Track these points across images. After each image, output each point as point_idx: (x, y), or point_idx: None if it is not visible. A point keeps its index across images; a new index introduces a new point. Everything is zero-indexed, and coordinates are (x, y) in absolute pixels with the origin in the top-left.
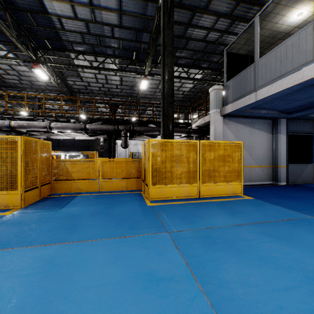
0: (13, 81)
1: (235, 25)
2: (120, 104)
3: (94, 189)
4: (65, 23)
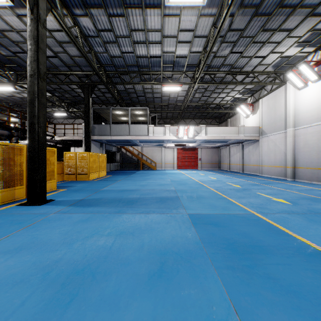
0: None
1: None
2: None
3: None
4: None
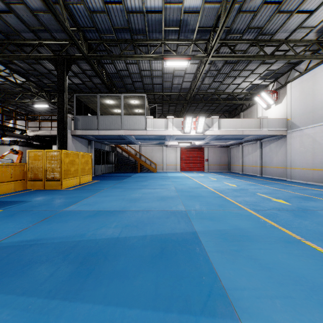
0: None
1: (74, 77)
2: None
3: None
4: None
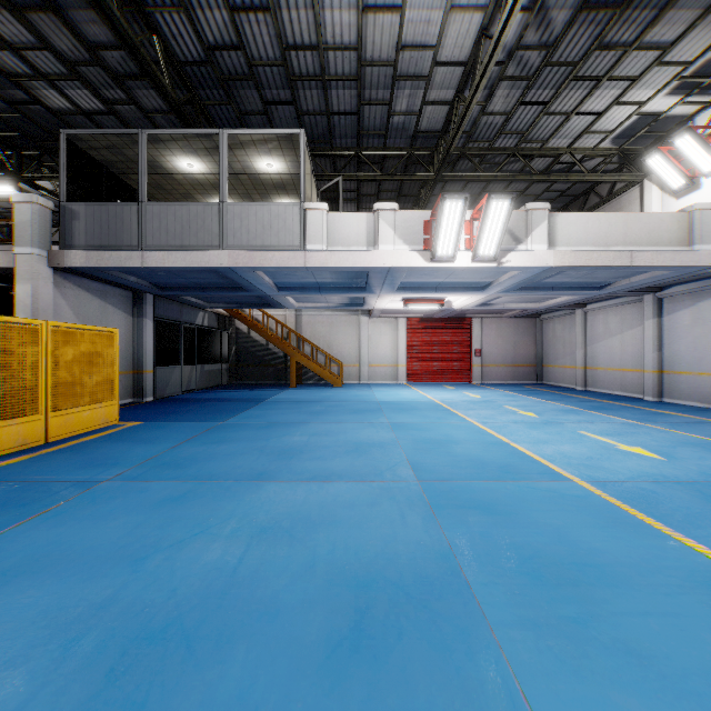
0: None
1: (72, 84)
2: None
3: None
4: None
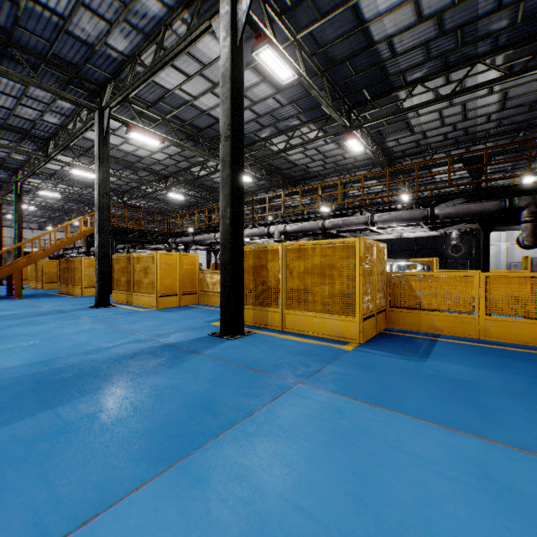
0: (316, 169)
1: None
2: (495, 154)
3: (468, 332)
4: (398, 44)
